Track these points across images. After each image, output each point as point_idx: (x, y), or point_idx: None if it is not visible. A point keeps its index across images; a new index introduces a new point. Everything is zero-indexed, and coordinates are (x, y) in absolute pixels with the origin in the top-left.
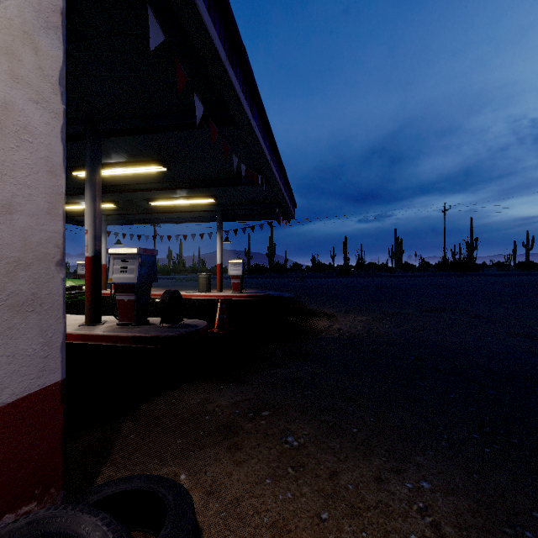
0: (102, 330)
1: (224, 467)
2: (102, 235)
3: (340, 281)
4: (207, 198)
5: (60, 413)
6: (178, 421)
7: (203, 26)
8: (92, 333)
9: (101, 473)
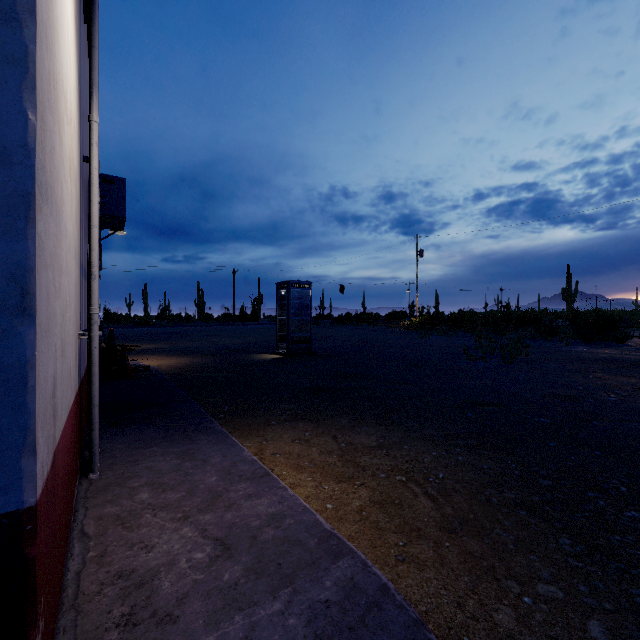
0: None
1: None
2: None
3: (140, 330)
4: None
5: None
6: None
7: None
8: None
9: None
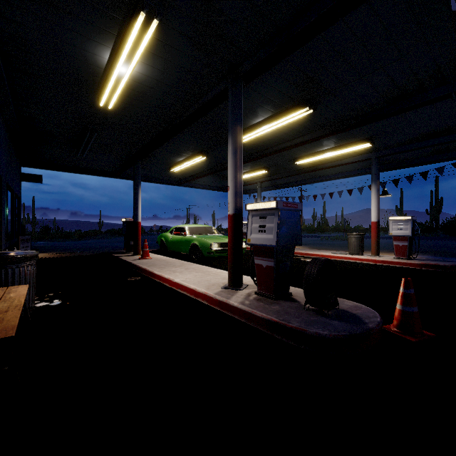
0: (237, 300)
1: None
2: (258, 199)
3: None
4: (360, 144)
5: None
6: None
7: None
8: (227, 301)
9: None
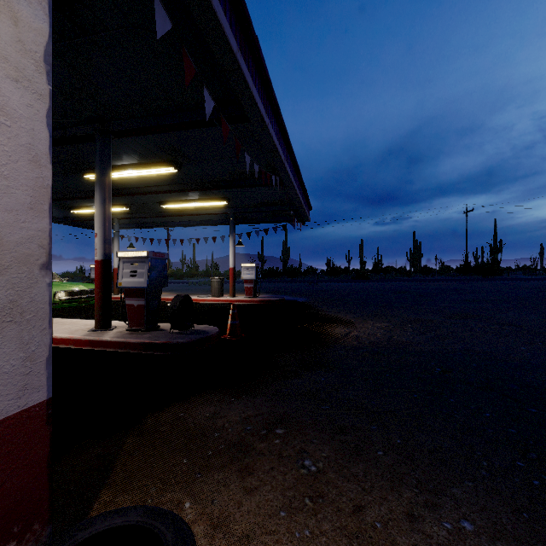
0: (111, 336)
1: (234, 495)
2: (115, 239)
3: (356, 285)
4: (219, 201)
5: (45, 437)
6: (185, 438)
7: (212, 13)
8: (100, 339)
9: (98, 498)
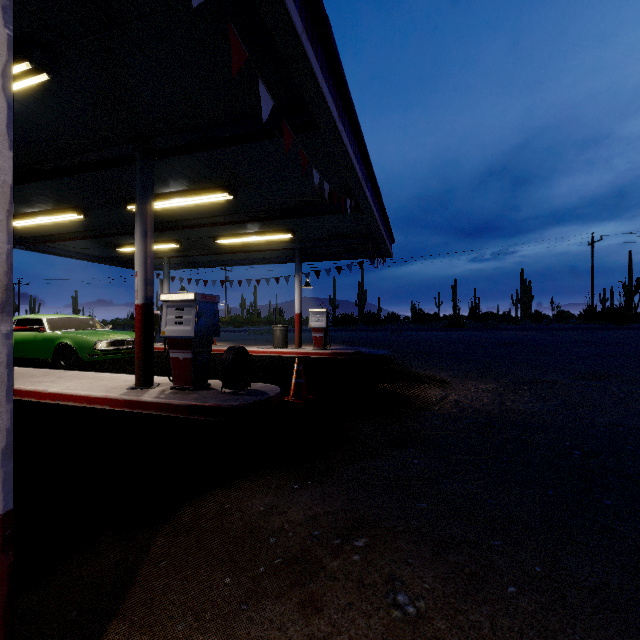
0: (151, 396)
1: None
2: (165, 281)
3: (449, 335)
4: (283, 233)
5: None
6: (230, 542)
7: None
8: (139, 399)
9: (104, 635)
